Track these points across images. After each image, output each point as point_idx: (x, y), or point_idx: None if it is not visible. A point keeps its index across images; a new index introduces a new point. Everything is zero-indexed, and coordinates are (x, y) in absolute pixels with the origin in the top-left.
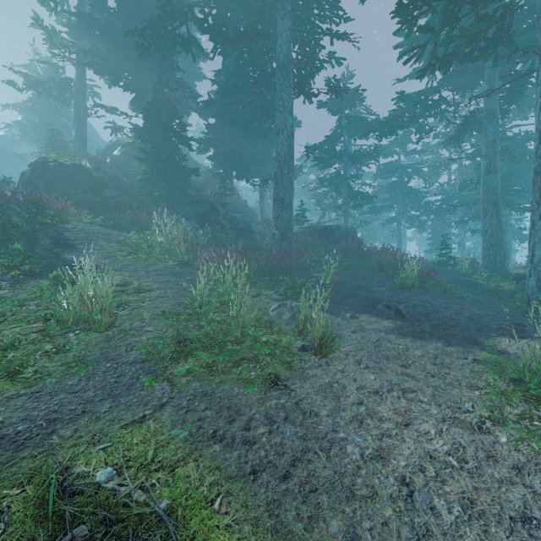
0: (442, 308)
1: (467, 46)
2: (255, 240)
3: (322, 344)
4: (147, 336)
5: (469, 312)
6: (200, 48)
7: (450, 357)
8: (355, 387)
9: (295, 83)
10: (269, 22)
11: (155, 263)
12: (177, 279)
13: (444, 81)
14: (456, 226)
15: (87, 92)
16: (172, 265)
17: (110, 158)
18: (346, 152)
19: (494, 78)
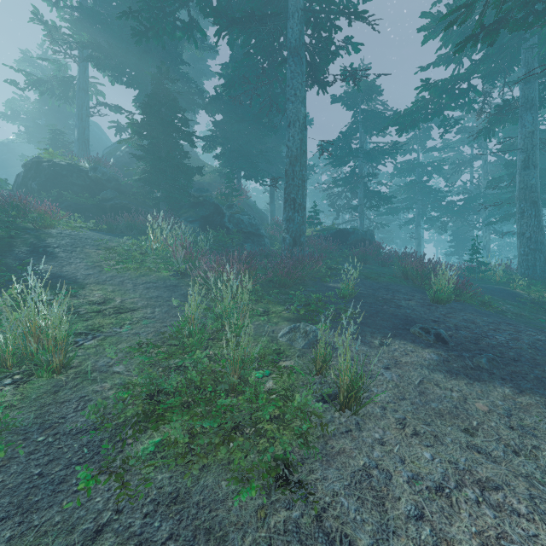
0: (491, 330)
1: (521, 9)
2: (264, 245)
3: (350, 396)
4: (112, 382)
5: (528, 337)
6: (203, 33)
7: (529, 416)
8: (405, 477)
9: (308, 71)
10: (279, 4)
11: (148, 273)
12: (169, 293)
13: (474, 66)
14: (481, 228)
15: (90, 91)
16: (167, 275)
17: (113, 158)
18: (362, 149)
19: (532, 61)
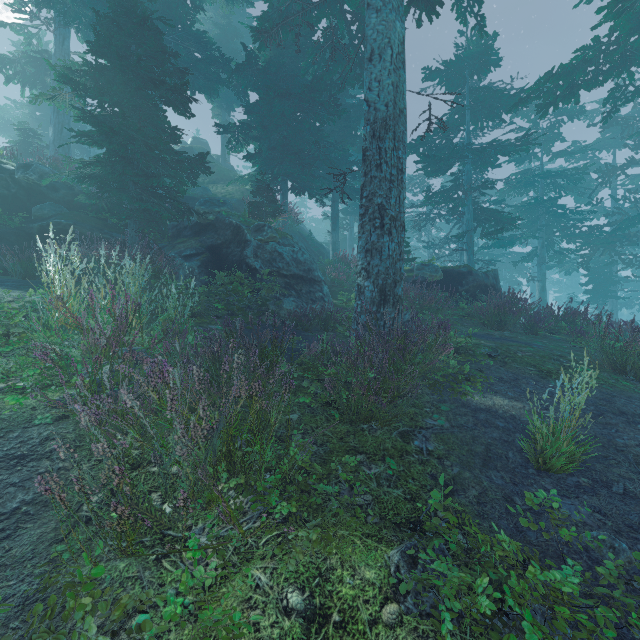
0: None
1: None
2: (321, 298)
3: None
4: None
5: None
6: None
7: None
8: None
9: None
10: None
11: None
12: None
13: None
14: (638, 265)
15: None
16: (38, 404)
17: None
18: (470, 147)
19: None
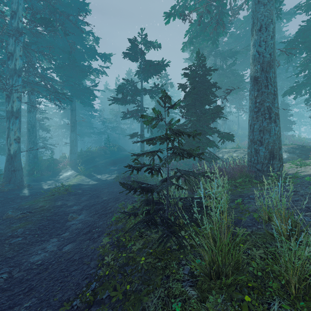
0: None
1: None
2: None
3: None
4: None
5: None
6: None
7: None
8: None
9: None
10: None
11: None
12: None
13: None
14: None
15: None
16: None
17: None
18: None
19: None
